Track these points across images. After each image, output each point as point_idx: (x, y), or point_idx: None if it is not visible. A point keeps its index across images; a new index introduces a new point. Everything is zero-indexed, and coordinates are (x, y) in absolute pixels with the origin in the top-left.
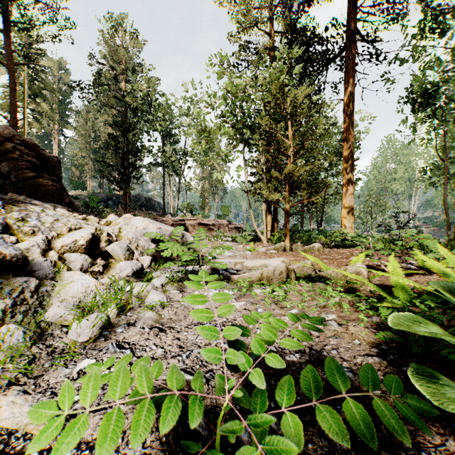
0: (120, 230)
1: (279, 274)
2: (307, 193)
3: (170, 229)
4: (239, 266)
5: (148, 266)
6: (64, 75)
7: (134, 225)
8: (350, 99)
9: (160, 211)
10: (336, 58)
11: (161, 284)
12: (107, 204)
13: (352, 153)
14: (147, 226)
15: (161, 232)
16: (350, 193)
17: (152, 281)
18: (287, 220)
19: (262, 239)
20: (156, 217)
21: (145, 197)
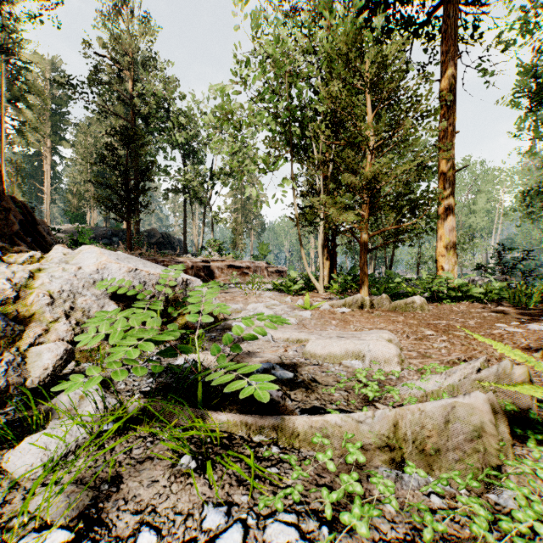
0: (35, 274)
1: (463, 429)
2: (400, 213)
3: (158, 273)
4: (294, 352)
5: (48, 377)
6: (58, 78)
7: (78, 263)
8: (452, 77)
9: (181, 251)
10: (425, 24)
11: (40, 461)
12: (112, 241)
13: (453, 160)
14: (106, 266)
15: (136, 279)
16: (450, 218)
17: (10, 454)
18: (365, 258)
19: (318, 288)
20: (171, 257)
21: (161, 232)
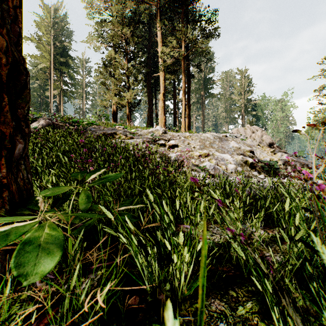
0: None
1: None
2: None
3: None
4: None
5: None
6: None
7: None
8: None
9: None
10: None
11: None
12: None
13: None
14: None
15: None
16: None
17: None
18: None
19: None
20: None
21: None
